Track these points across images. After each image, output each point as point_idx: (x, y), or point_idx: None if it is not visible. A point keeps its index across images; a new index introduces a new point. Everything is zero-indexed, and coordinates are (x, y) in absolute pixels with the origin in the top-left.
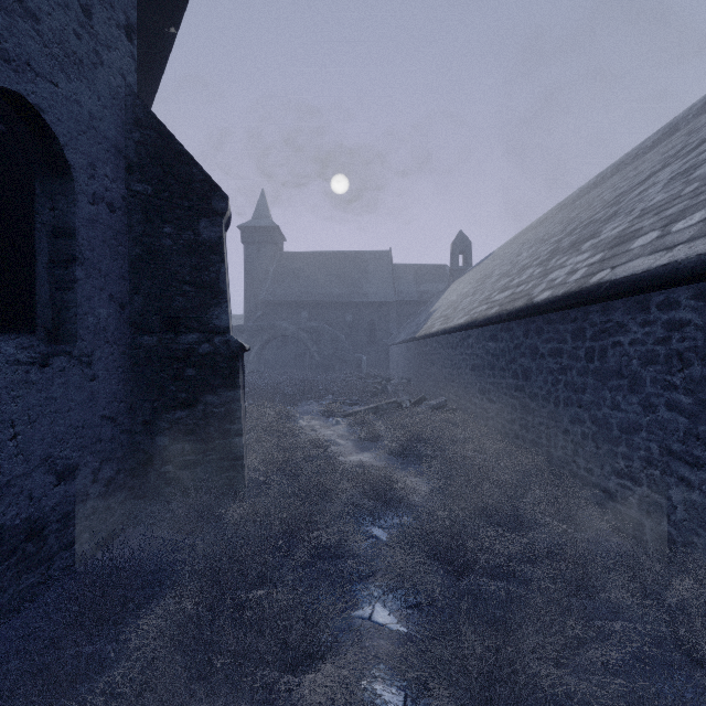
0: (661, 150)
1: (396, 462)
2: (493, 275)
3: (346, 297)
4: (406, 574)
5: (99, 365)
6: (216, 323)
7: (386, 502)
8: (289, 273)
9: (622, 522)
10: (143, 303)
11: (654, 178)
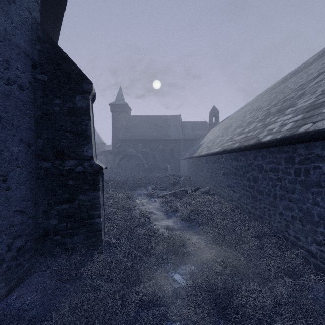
0: (320, 63)
1: (186, 225)
2: (232, 126)
3: (160, 137)
4: (198, 324)
5: (12, 181)
6: (85, 154)
7: (182, 255)
8: (133, 125)
9: (321, 272)
10: (43, 143)
11: (323, 75)
